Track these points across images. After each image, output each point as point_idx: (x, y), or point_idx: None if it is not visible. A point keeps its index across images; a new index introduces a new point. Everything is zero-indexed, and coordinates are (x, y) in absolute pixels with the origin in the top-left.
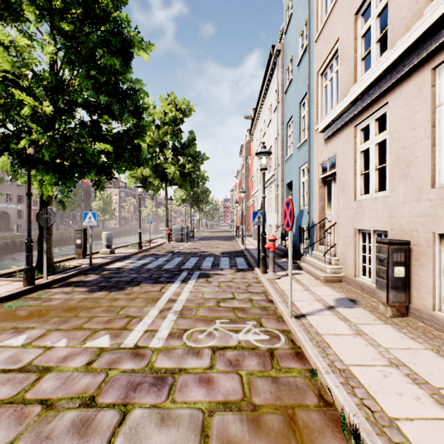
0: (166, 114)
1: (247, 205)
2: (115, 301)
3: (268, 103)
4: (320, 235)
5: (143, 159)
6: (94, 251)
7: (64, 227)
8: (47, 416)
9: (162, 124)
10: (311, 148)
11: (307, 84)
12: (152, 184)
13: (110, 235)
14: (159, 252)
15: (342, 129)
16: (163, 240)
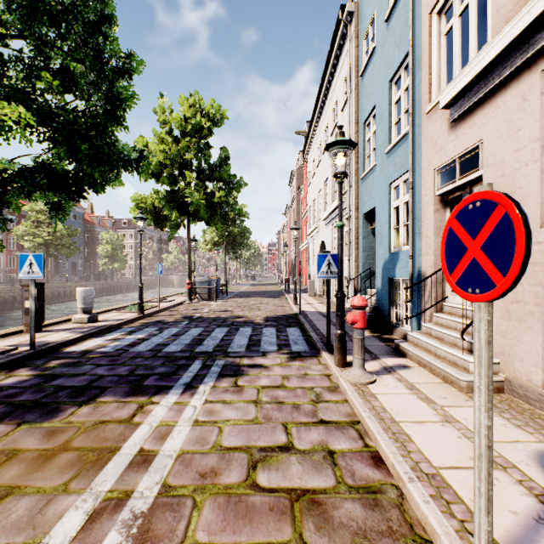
0: (187, 120)
1: (299, 249)
2: (1, 465)
3: (331, 101)
4: (437, 295)
5: (117, 155)
6: (65, 318)
7: (60, 278)
8: None
9: (182, 135)
10: (417, 147)
11: (409, 37)
12: (169, 220)
13: (89, 293)
14: (169, 318)
15: (501, 88)
16: (183, 297)
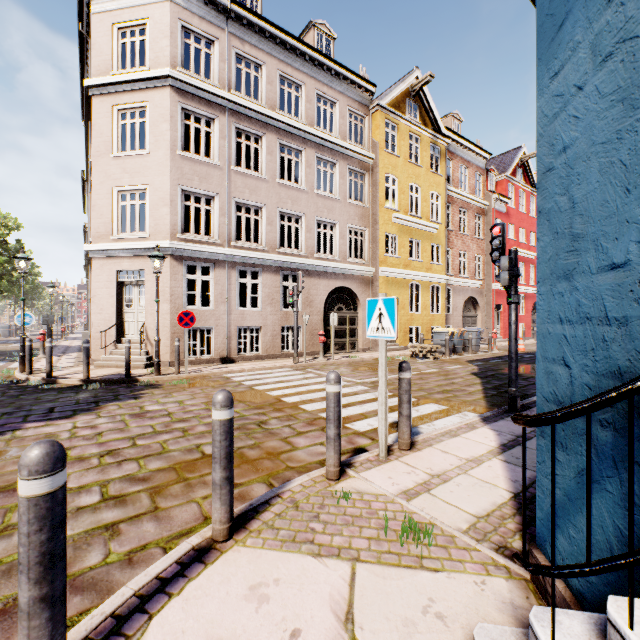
0: None
1: None
2: None
3: None
4: None
5: None
6: None
7: None
8: (4, 347)
9: None
10: None
11: None
12: None
13: None
14: None
15: None
16: None
